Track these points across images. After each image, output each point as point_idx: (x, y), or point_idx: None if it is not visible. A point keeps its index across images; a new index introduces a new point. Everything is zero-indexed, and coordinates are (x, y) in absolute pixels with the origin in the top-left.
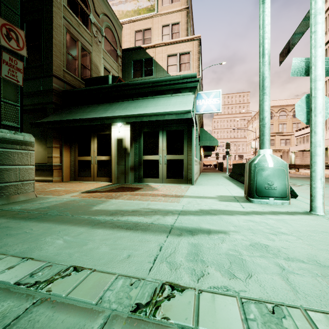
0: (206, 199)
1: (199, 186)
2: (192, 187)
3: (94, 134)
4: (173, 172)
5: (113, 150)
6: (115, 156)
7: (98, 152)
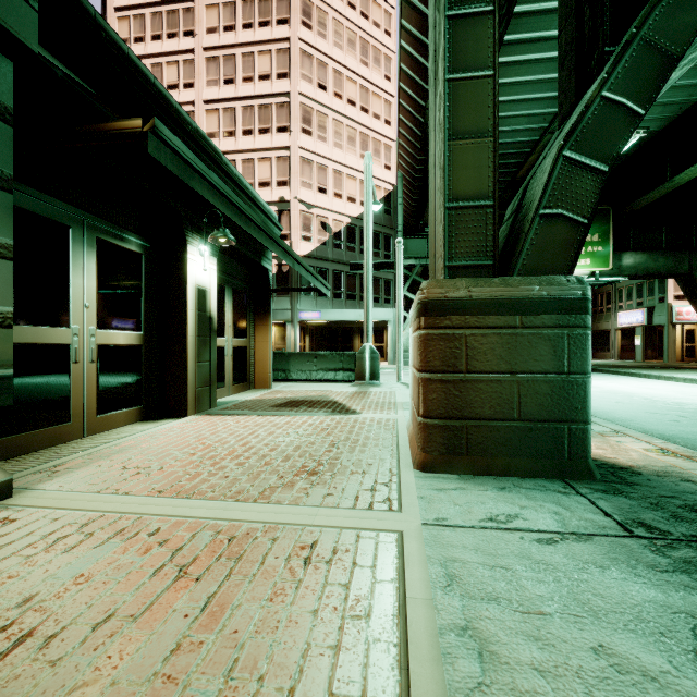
0: (374, 388)
1: (285, 388)
2: (296, 389)
3: (88, 234)
4: (239, 371)
5: (191, 319)
6: (195, 336)
7: (105, 313)
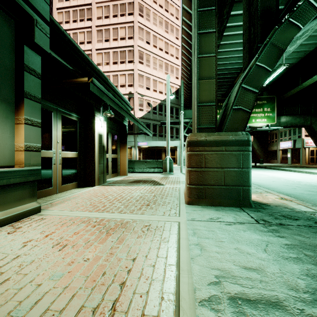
0: (171, 175)
1: (133, 175)
2: (137, 176)
3: (58, 114)
4: (114, 168)
5: (97, 147)
6: (98, 154)
7: (64, 145)
